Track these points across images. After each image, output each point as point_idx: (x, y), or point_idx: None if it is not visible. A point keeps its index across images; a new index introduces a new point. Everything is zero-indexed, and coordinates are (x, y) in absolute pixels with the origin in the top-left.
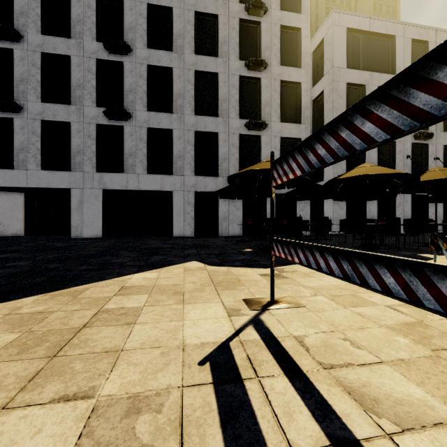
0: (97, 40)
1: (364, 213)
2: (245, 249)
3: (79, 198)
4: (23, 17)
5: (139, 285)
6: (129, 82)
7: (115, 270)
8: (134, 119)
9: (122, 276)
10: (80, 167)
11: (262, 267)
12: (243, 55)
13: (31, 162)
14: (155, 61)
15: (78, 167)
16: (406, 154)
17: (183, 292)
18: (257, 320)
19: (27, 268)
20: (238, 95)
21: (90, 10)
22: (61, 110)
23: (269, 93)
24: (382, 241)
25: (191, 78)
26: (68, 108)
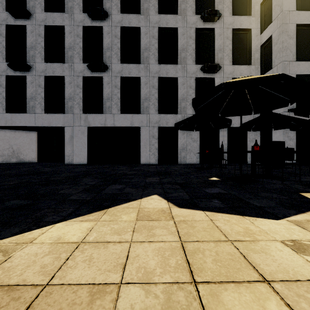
0: (83, 12)
1: None
2: (210, 178)
3: (70, 133)
4: (32, 0)
5: (12, 281)
6: (107, 42)
7: (40, 211)
8: (110, 71)
9: (26, 232)
10: (71, 110)
11: (266, 216)
12: (198, 11)
13: (38, 107)
14: (126, 23)
15: (70, 110)
16: None
17: None
18: None
19: None
20: (194, 44)
21: None
22: (58, 67)
23: (222, 41)
24: None
25: (155, 34)
26: (62, 66)
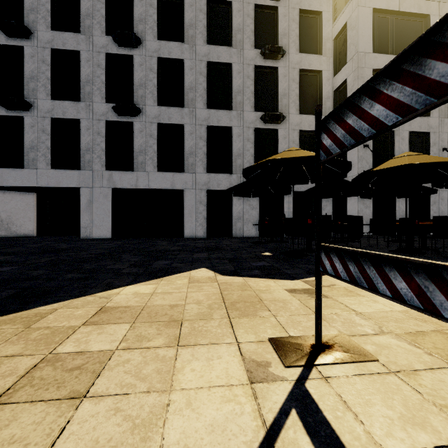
0: (106, 33)
1: (393, 212)
2: (263, 253)
3: (88, 197)
4: (33, 13)
5: (125, 305)
6: (139, 76)
7: (105, 280)
8: (144, 115)
9: (109, 290)
10: (89, 166)
11: (287, 279)
12: (258, 43)
13: (41, 161)
14: (166, 53)
15: (87, 165)
16: (442, 146)
17: (181, 320)
18: (303, 397)
19: (6, 276)
20: (253, 86)
21: (99, 3)
22: (71, 107)
23: (287, 83)
24: (424, 244)
25: (203, 70)
26: (77, 105)
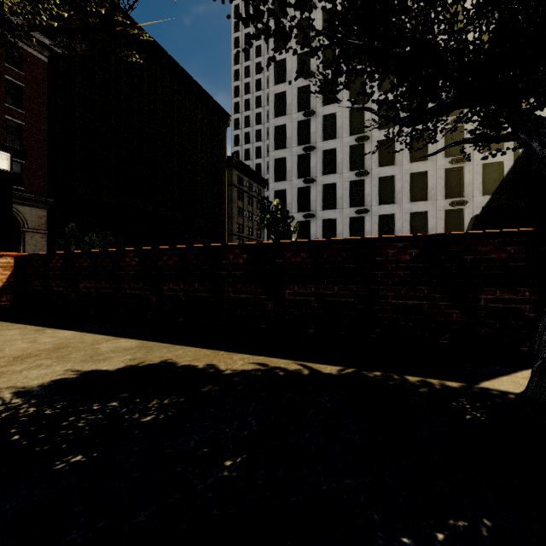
0: (349, 169)
1: None
2: None
3: None
4: (314, 169)
5: None
6: (367, 190)
7: None
8: (370, 211)
9: None
10: None
11: None
12: (448, 152)
13: None
14: (383, 174)
15: None
16: None
17: None
18: None
19: None
20: (444, 183)
21: (346, 155)
22: (332, 212)
23: (472, 176)
24: None
25: (407, 179)
26: (335, 211)
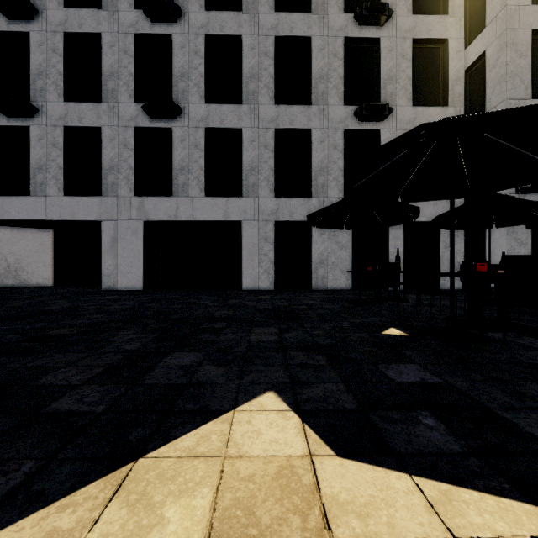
0: (137, 8)
1: None
2: (385, 329)
3: (112, 233)
4: None
5: None
6: (180, 63)
7: None
8: (187, 117)
9: None
10: (114, 191)
11: None
12: (350, 6)
13: (51, 185)
14: (216, 28)
15: (111, 190)
16: None
17: None
18: None
19: None
20: (343, 68)
21: None
22: (89, 110)
23: (394, 61)
24: None
25: (270, 49)
26: (97, 107)
